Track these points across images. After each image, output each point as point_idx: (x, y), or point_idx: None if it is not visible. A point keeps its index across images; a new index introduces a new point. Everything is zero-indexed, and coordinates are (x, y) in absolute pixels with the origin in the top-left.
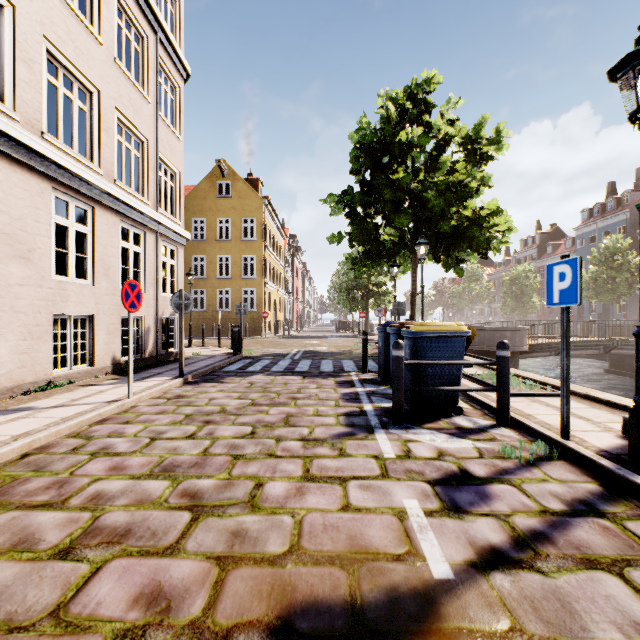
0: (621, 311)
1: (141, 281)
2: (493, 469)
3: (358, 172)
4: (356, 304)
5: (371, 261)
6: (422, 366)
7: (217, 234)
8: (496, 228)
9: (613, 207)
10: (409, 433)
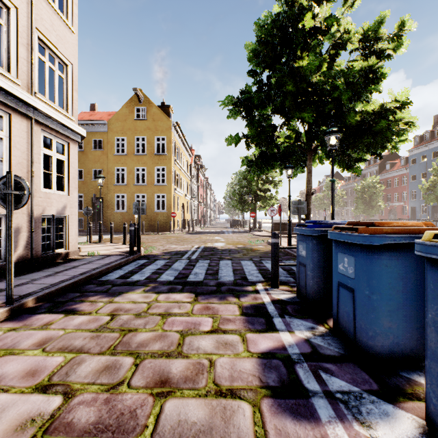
0: None
1: (4, 172)
2: None
3: (255, 73)
4: (247, 206)
5: (266, 164)
6: None
7: (135, 149)
8: (408, 119)
9: None
10: None
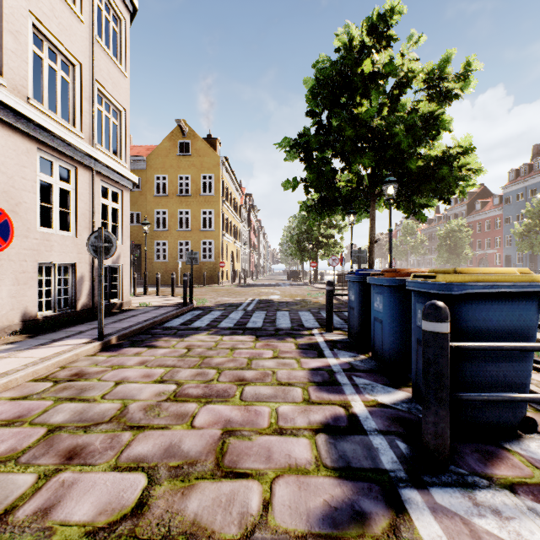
0: None
1: (71, 223)
2: None
3: (314, 114)
4: (307, 255)
5: (326, 209)
6: None
7: (178, 189)
8: (470, 166)
9: (539, 167)
10: (484, 511)
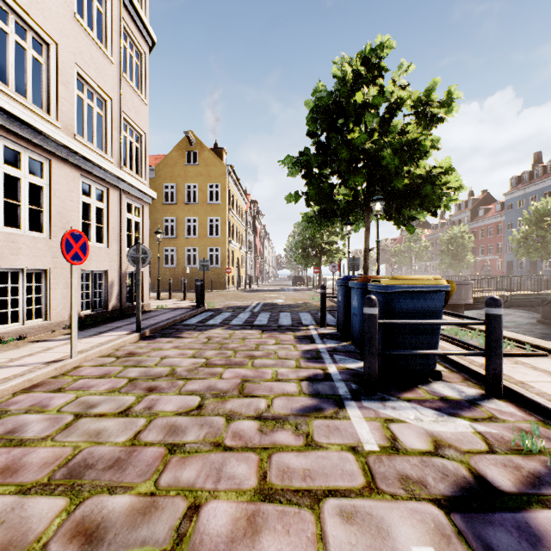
0: (547, 267)
1: (104, 236)
2: (519, 475)
3: (314, 135)
4: (310, 261)
5: (326, 220)
6: (395, 325)
7: (186, 198)
8: (449, 185)
9: (540, 174)
10: (387, 408)
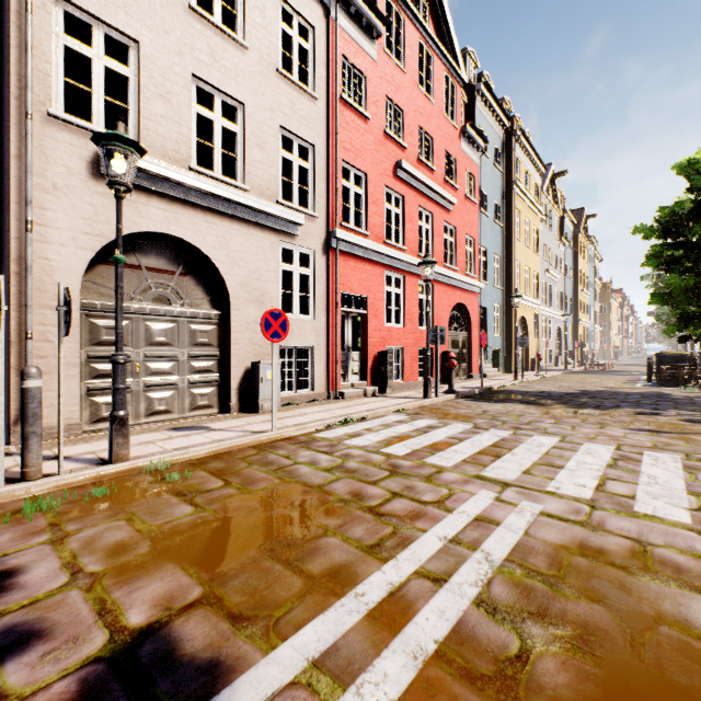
0: None
1: (596, 342)
2: None
3: None
4: (670, 342)
5: None
6: None
7: None
8: None
9: None
10: None
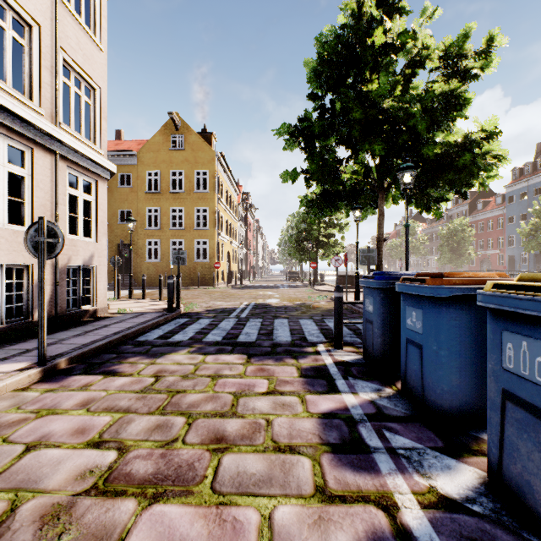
0: None
1: (26, 216)
2: None
3: (317, 97)
4: (306, 255)
5: (329, 204)
6: None
7: (170, 186)
8: (497, 152)
9: None
10: None
